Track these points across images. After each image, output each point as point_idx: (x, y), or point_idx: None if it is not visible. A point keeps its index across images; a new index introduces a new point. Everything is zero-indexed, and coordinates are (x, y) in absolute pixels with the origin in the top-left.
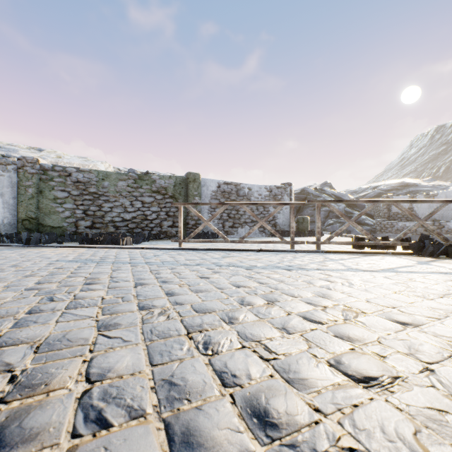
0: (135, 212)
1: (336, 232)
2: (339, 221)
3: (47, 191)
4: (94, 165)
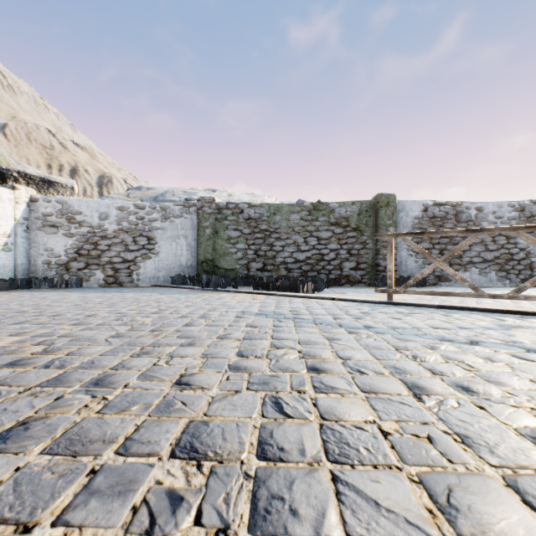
0: (309, 251)
1: None
2: None
3: (222, 231)
4: (261, 200)
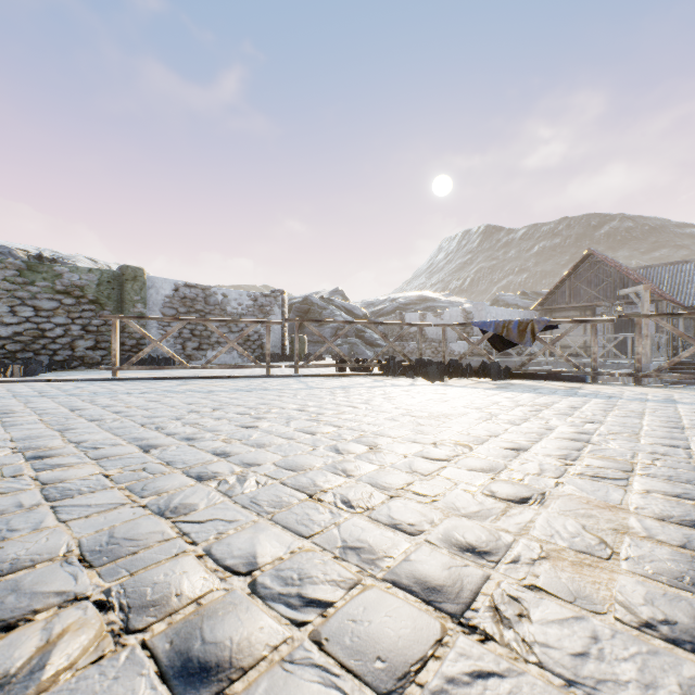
0: (20, 324)
1: (315, 354)
2: (348, 341)
3: None
4: None
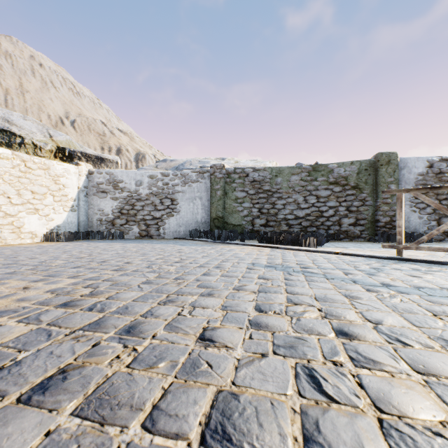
0: (308, 208)
1: None
2: None
3: (230, 193)
4: (263, 165)
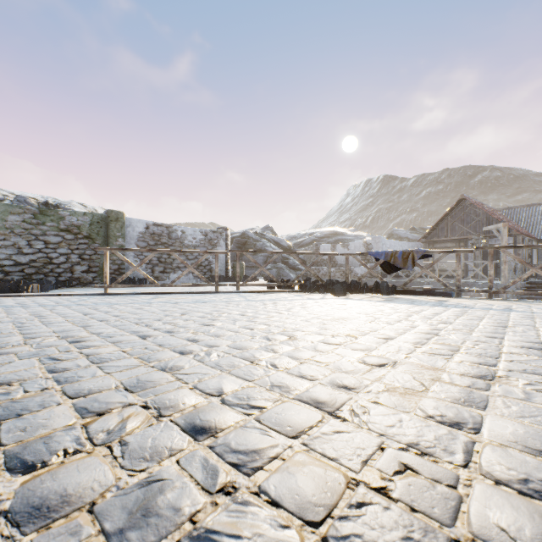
0: (34, 254)
1: (251, 276)
2: (276, 266)
3: None
4: None
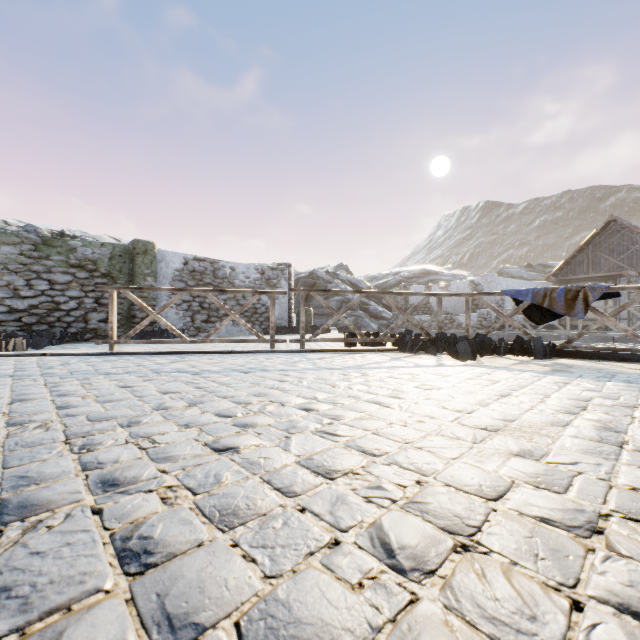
0: (35, 297)
1: (323, 328)
2: (353, 314)
3: None
4: None
